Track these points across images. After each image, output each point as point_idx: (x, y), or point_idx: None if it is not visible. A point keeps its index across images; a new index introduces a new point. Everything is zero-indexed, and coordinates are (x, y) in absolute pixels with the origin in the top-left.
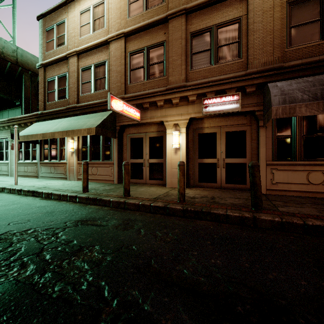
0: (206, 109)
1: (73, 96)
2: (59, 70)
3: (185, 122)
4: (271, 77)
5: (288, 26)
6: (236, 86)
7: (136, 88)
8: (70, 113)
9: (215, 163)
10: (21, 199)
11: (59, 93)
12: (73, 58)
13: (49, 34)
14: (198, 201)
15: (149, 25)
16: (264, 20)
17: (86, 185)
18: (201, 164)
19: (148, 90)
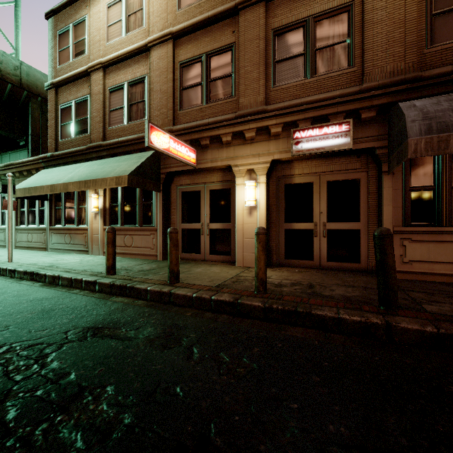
0: (297, 146)
1: (97, 130)
2: (78, 91)
3: (264, 166)
4: (402, 94)
5: (429, 13)
6: (345, 109)
7: (190, 116)
8: (93, 155)
9: (311, 230)
10: (9, 286)
11: (77, 126)
12: (97, 73)
13: (62, 38)
14: (287, 291)
15: (210, 19)
16: (390, 5)
17: (112, 263)
18: (289, 231)
19: (207, 119)
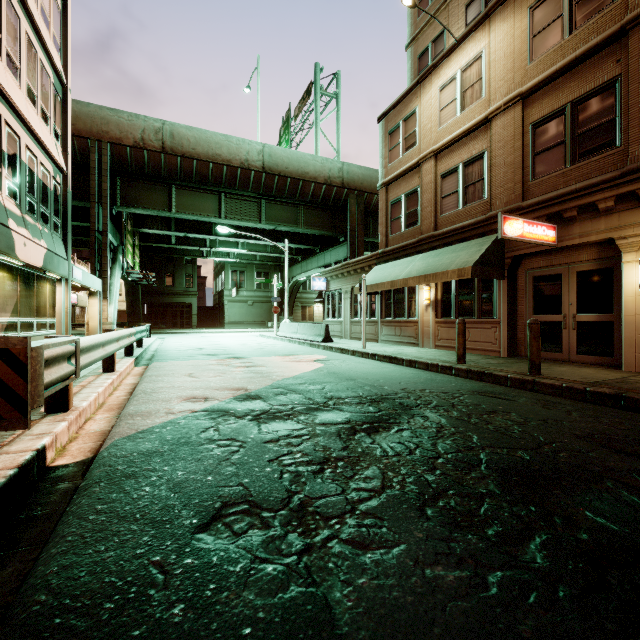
0: None
1: (428, 221)
2: (407, 185)
3: None
4: None
5: None
6: None
7: (546, 185)
8: (424, 247)
9: None
10: (384, 364)
11: (407, 219)
12: (428, 163)
13: (393, 137)
14: None
15: (577, 60)
16: None
17: (462, 353)
18: None
19: (574, 185)
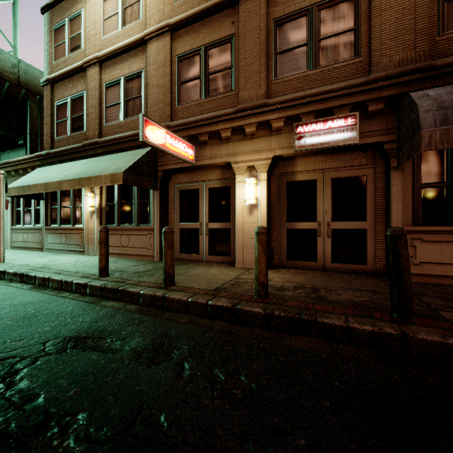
0: (300, 141)
1: (93, 127)
2: (74, 87)
3: (265, 163)
4: (412, 85)
5: None
6: (351, 102)
7: (188, 111)
8: (89, 153)
9: (314, 230)
10: None
11: (73, 122)
12: (93, 68)
13: (58, 33)
14: (290, 295)
15: (208, 10)
16: None
17: (105, 264)
18: (291, 230)
19: (206, 114)
